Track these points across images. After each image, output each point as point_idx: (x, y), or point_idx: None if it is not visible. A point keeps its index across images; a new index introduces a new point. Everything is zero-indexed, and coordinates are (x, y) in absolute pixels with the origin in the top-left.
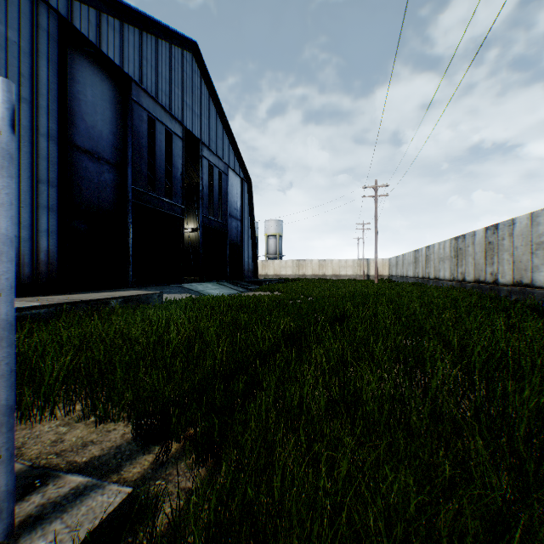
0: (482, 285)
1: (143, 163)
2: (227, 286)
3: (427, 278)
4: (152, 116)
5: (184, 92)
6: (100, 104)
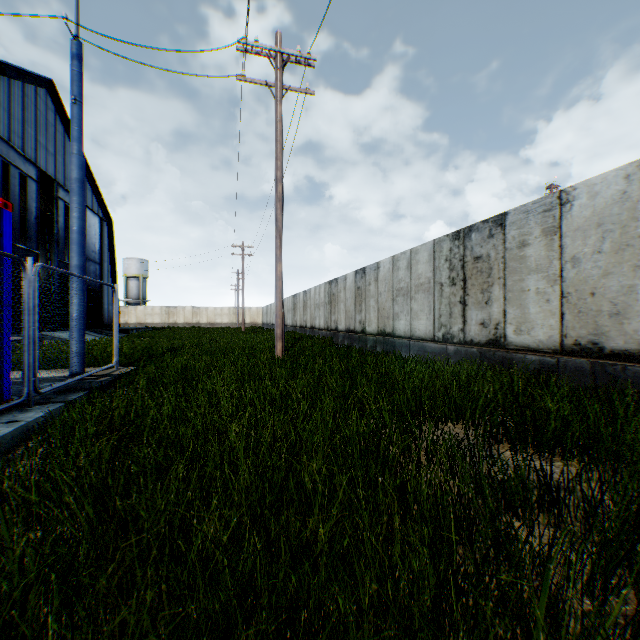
0: (302, 328)
1: None
2: (91, 334)
3: None
4: (7, 160)
5: (38, 131)
6: None
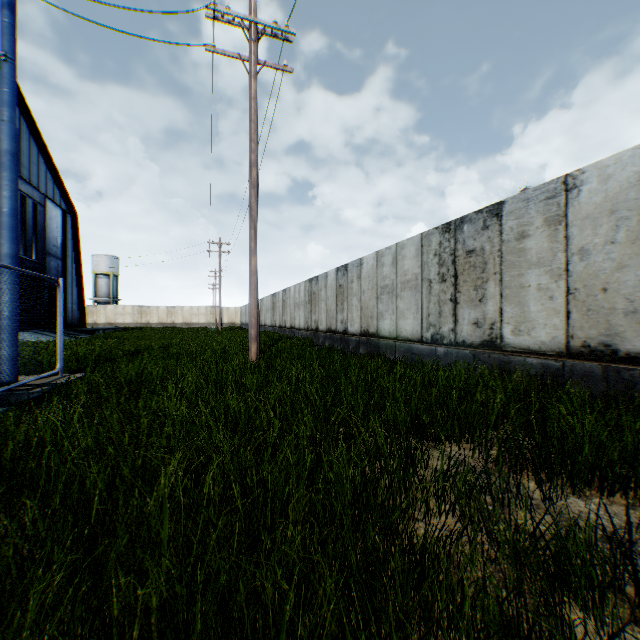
0: (281, 328)
1: None
2: (50, 335)
3: (262, 325)
4: None
5: None
6: None
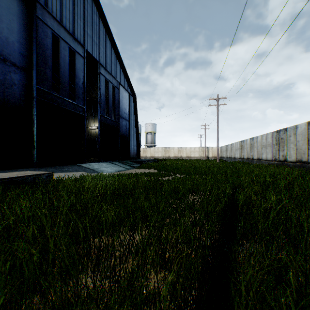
0: (305, 164)
1: (48, 69)
2: (117, 164)
3: (252, 159)
4: (57, 34)
5: (85, 24)
6: (6, 15)
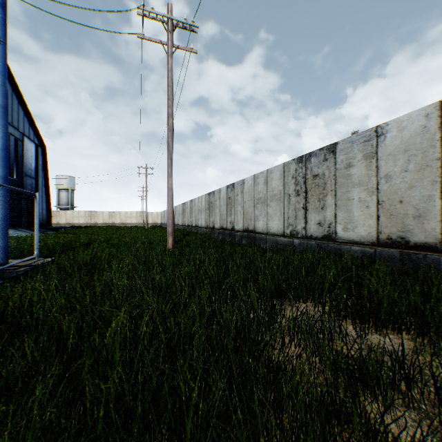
0: (189, 227)
1: None
2: (27, 231)
3: (175, 224)
4: None
5: None
6: None
